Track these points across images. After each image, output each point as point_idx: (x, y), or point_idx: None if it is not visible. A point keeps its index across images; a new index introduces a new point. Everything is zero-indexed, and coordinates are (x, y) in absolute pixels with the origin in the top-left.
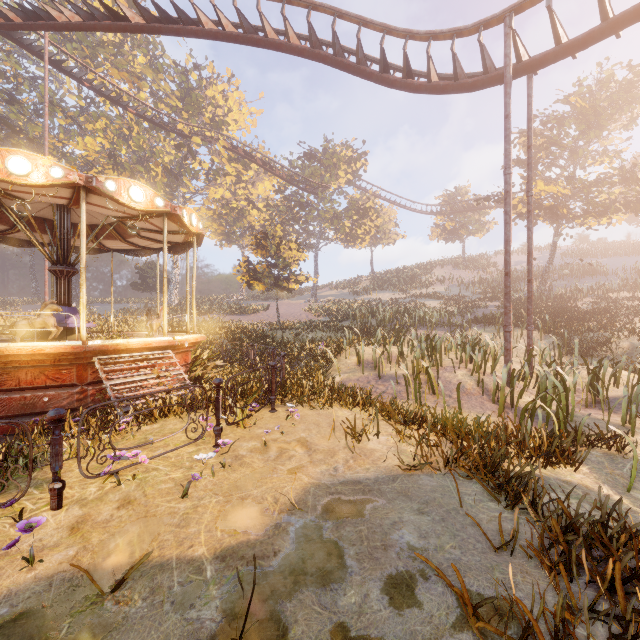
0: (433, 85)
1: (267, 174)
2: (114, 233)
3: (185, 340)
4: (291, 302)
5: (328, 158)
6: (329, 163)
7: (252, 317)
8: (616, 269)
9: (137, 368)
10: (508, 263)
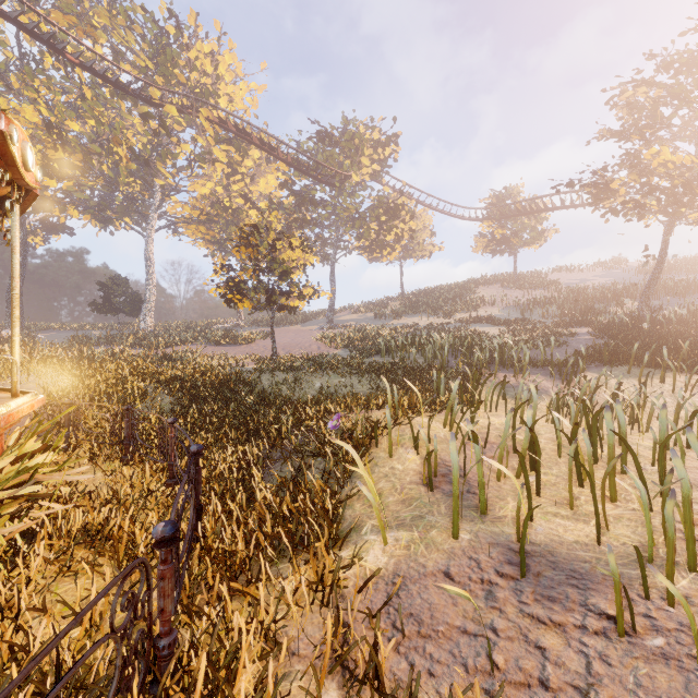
0: None
1: (271, 166)
2: None
3: None
4: (300, 328)
5: (348, 140)
6: (349, 146)
7: (243, 349)
8: None
9: None
10: None
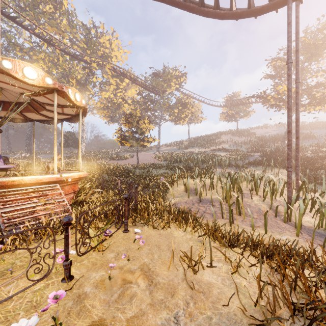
0: (233, 12)
1: (133, 85)
2: (30, 108)
3: (70, 176)
4: (146, 153)
5: (165, 75)
6: (166, 78)
7: (124, 161)
8: (321, 135)
9: (33, 197)
10: (290, 124)
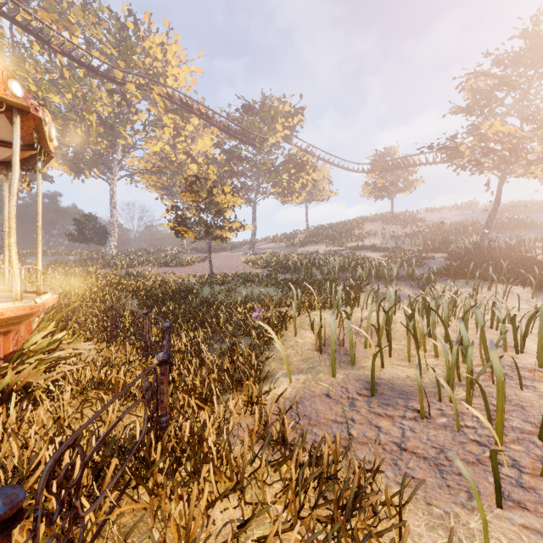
0: None
1: (207, 130)
2: None
3: None
4: (230, 254)
5: (266, 111)
6: (267, 116)
7: (186, 269)
8: None
9: None
10: None
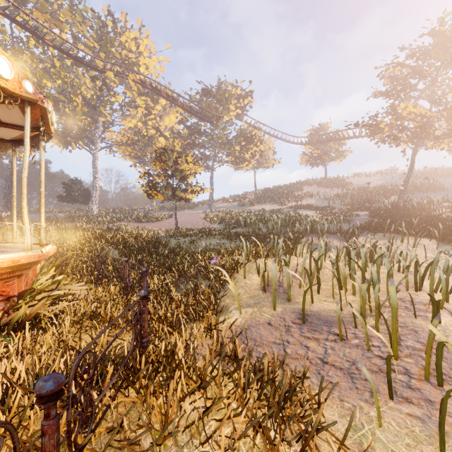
0: None
1: (172, 109)
2: None
3: None
4: (191, 212)
5: (221, 94)
6: (222, 98)
7: (156, 224)
8: None
9: None
10: None
